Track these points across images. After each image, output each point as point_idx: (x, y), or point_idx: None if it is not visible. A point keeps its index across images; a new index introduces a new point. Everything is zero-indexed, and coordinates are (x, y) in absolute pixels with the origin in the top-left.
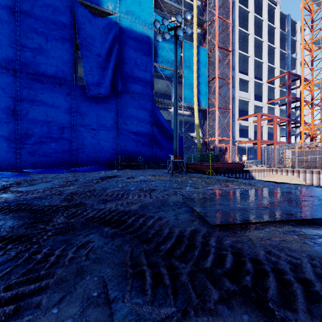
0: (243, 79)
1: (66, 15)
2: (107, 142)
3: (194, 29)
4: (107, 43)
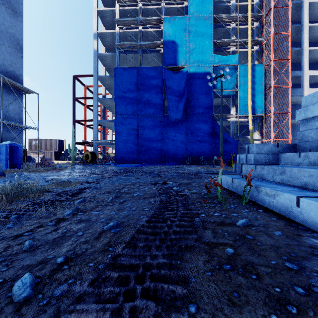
0: (317, 75)
1: (159, 78)
2: (181, 147)
3: (248, 53)
4: (181, 86)
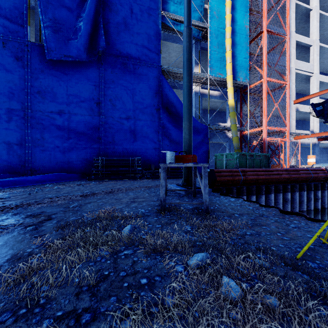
0: (302, 43)
1: None
2: (84, 134)
3: None
4: None
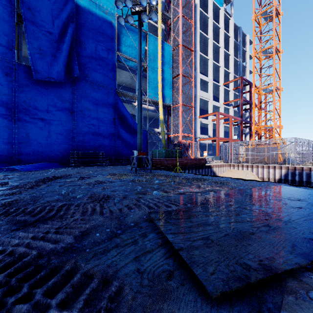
0: (204, 80)
1: None
2: (61, 135)
3: (159, 23)
4: (61, 19)
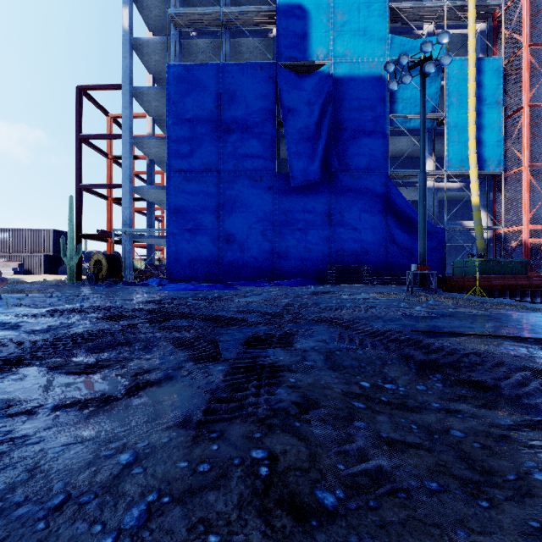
0: None
1: (267, 89)
2: (317, 245)
3: (469, 32)
4: (317, 107)
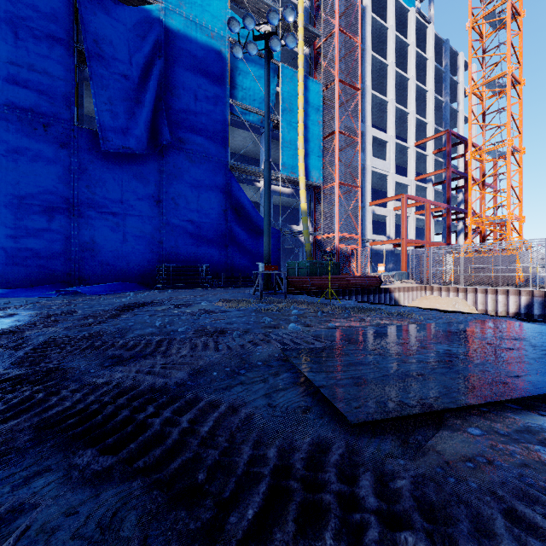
0: (379, 139)
1: None
2: (142, 238)
3: (299, 47)
4: (142, 54)
